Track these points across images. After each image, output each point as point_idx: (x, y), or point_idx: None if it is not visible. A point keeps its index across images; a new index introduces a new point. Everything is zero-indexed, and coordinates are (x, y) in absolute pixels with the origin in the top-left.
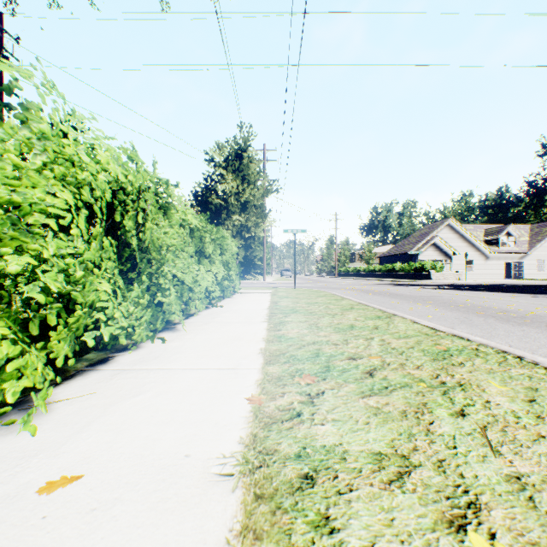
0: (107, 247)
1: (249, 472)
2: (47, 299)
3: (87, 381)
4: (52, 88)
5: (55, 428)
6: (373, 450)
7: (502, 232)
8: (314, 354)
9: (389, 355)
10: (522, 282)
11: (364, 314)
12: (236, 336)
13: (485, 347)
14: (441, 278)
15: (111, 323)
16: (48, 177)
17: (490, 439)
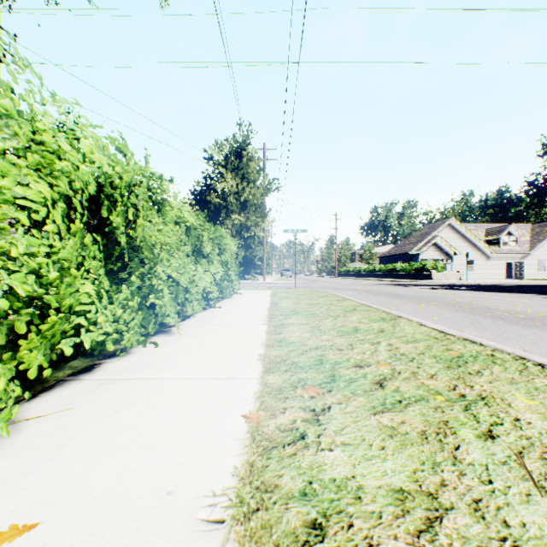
0: (87, 244)
1: (244, 517)
2: (14, 303)
3: (66, 393)
4: (26, 66)
5: (18, 454)
6: (392, 486)
7: (504, 231)
8: (317, 361)
9: (399, 363)
10: (524, 282)
11: (368, 315)
12: (234, 340)
13: (500, 353)
14: (442, 278)
15: (94, 329)
16: (12, 162)
17: (530, 470)
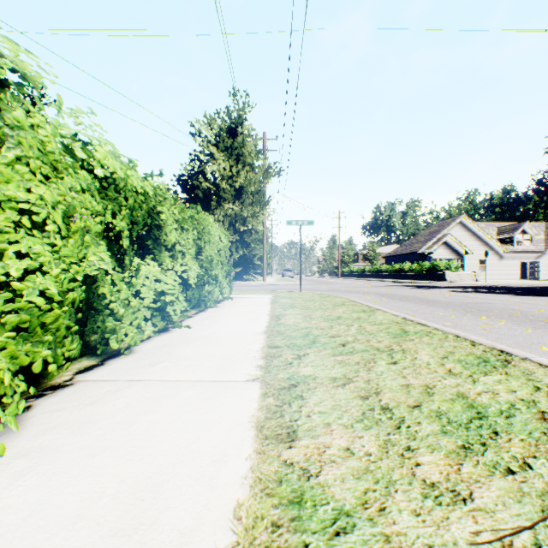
0: None
1: None
2: None
3: None
4: None
5: None
6: None
7: (518, 229)
8: None
9: None
10: None
11: (444, 349)
12: (146, 487)
13: None
14: (457, 279)
15: None
16: None
17: None
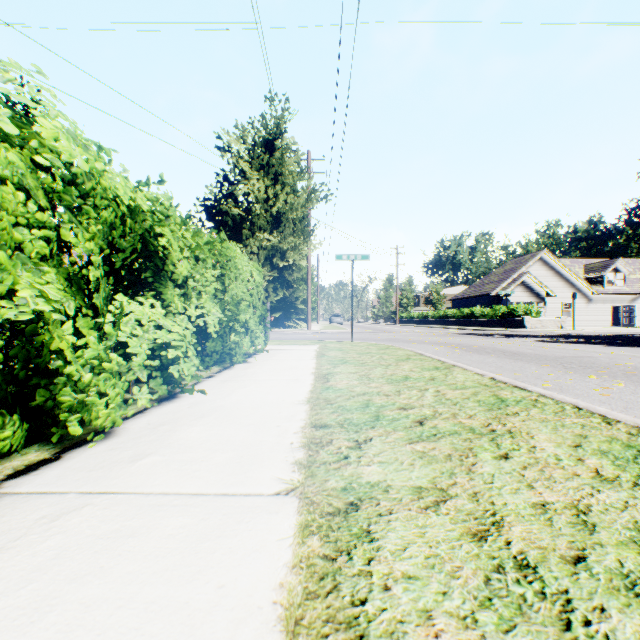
0: None
1: None
2: None
3: None
4: None
5: None
6: None
7: (609, 267)
8: None
9: None
10: None
11: (569, 430)
12: None
13: None
14: (538, 326)
15: None
16: None
17: None
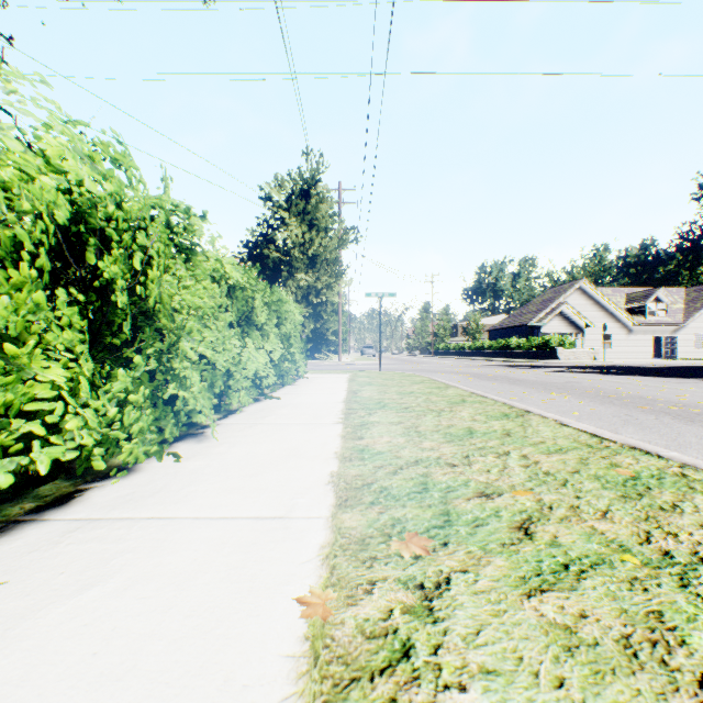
0: (41, 302)
1: None
2: None
3: (10, 549)
4: None
5: None
6: None
7: (650, 297)
8: (419, 485)
9: (545, 489)
10: (679, 363)
11: (483, 410)
12: (293, 448)
13: (694, 471)
14: (571, 357)
15: (58, 441)
16: None
17: None
